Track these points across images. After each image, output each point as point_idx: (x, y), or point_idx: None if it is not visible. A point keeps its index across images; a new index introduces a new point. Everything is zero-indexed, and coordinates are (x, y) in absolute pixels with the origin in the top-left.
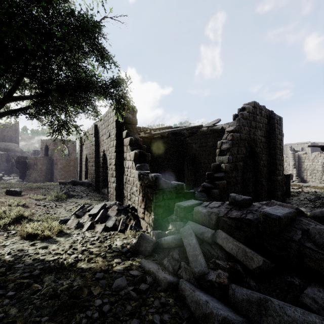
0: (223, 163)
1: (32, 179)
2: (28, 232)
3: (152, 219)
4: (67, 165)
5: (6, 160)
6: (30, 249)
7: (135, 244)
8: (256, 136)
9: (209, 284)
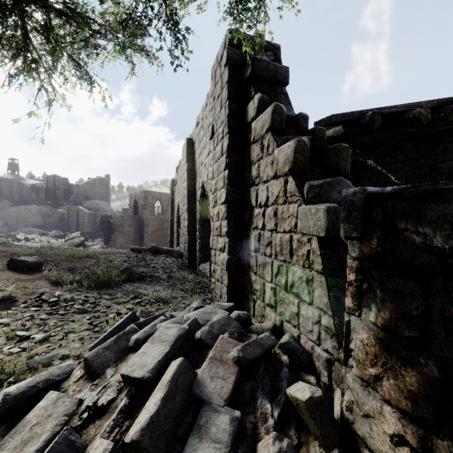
0: None
1: (117, 245)
2: None
3: None
4: (160, 228)
5: (93, 221)
6: None
7: None
8: None
9: None
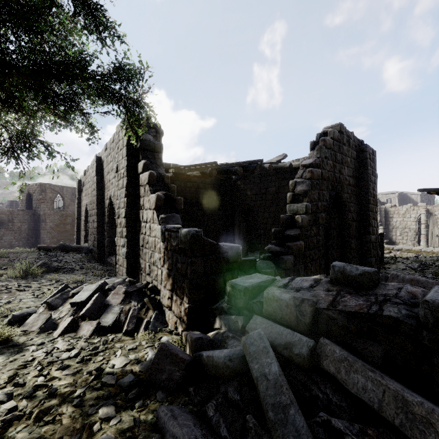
0: (298, 214)
1: (4, 244)
2: None
3: (185, 310)
4: (62, 223)
5: None
6: None
7: (149, 367)
8: (342, 176)
9: None
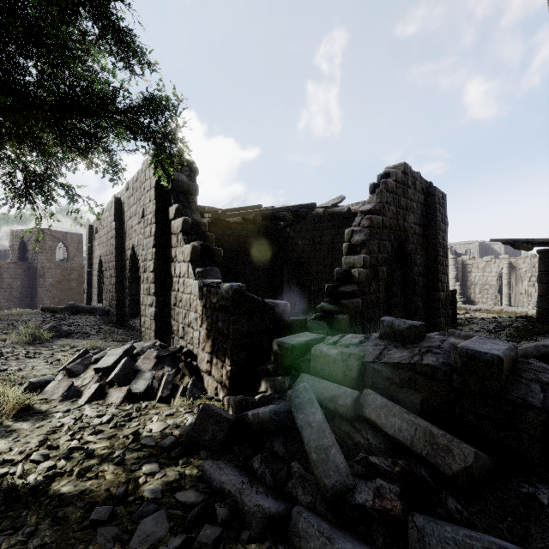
0: (355, 267)
1: None
2: None
3: (227, 373)
4: (65, 279)
5: None
6: None
7: (191, 428)
8: (407, 224)
9: (360, 514)
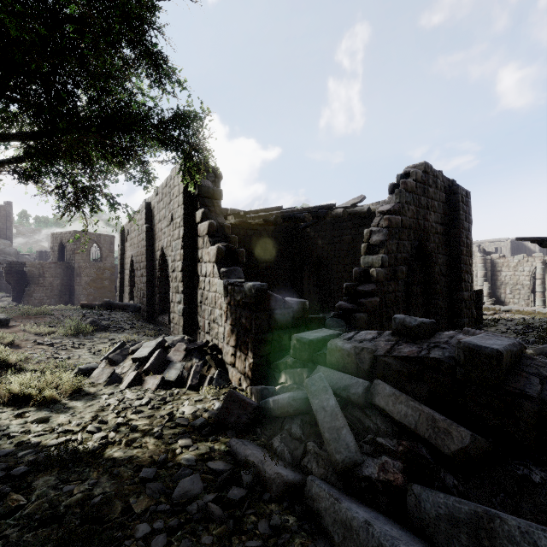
0: (373, 267)
1: (35, 302)
2: (13, 392)
3: (250, 365)
4: (99, 278)
5: None
6: (12, 425)
7: (218, 411)
8: (428, 223)
9: (366, 484)
